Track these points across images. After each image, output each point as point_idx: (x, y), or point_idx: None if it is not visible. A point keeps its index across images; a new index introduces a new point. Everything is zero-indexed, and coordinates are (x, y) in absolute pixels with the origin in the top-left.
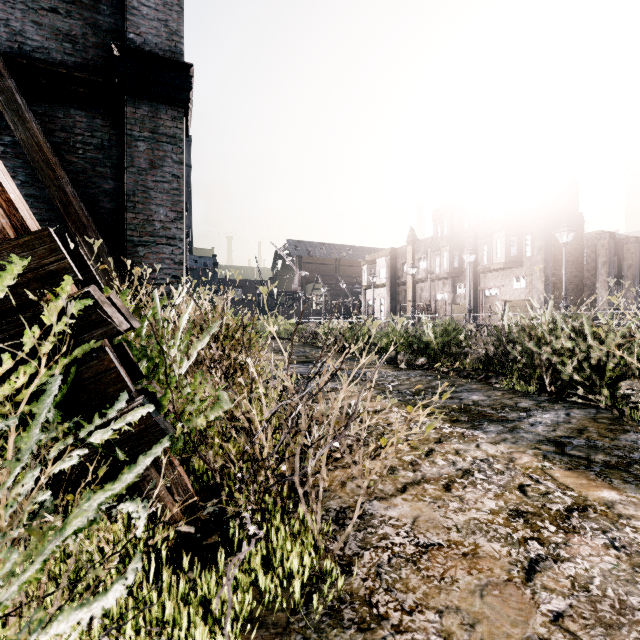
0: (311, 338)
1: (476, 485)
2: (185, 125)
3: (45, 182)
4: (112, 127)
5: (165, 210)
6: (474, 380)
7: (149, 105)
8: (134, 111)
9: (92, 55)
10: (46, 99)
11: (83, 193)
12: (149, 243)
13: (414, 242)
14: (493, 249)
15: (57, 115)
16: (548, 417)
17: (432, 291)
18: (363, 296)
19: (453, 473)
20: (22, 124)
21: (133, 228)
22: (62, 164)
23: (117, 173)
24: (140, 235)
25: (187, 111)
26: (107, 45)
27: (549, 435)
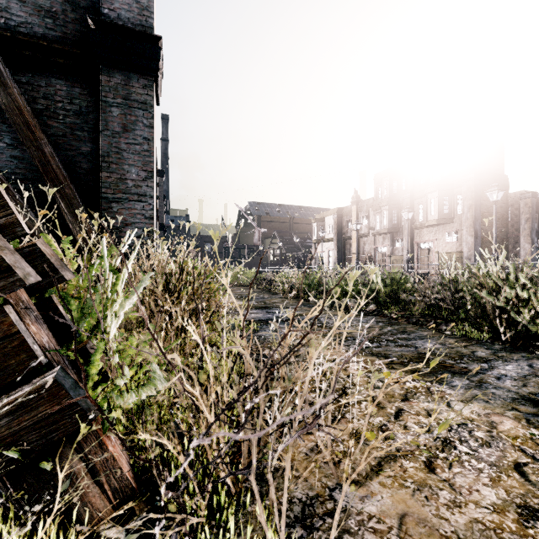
0: (269, 285)
1: (463, 463)
2: (155, 93)
3: (25, 143)
4: (89, 95)
5: (137, 170)
6: (424, 326)
7: (122, 74)
8: (108, 79)
9: (71, 29)
10: (29, 69)
11: (63, 155)
12: (122, 200)
13: (358, 202)
14: (428, 208)
15: (39, 84)
16: (511, 369)
17: (373, 244)
18: (313, 249)
19: (431, 444)
20: (4, 89)
21: (107, 186)
22: (44, 128)
23: (94, 137)
24: (114, 192)
25: (157, 80)
26: (85, 20)
27: (522, 392)
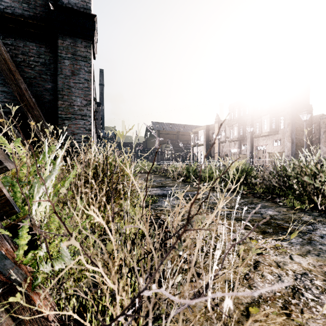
0: (164, 172)
1: (311, 308)
2: (93, 52)
3: (9, 82)
4: (51, 52)
5: (80, 99)
6: (264, 199)
7: (71, 39)
8: (62, 42)
9: (39, 11)
10: (13, 36)
11: (34, 90)
12: (71, 118)
13: (219, 122)
14: (262, 125)
15: (19, 45)
16: None
17: (228, 147)
18: (191, 150)
19: (284, 291)
20: None
21: (62, 110)
22: (22, 73)
23: (53, 79)
24: (66, 114)
25: (93, 42)
26: (47, 5)
27: None
